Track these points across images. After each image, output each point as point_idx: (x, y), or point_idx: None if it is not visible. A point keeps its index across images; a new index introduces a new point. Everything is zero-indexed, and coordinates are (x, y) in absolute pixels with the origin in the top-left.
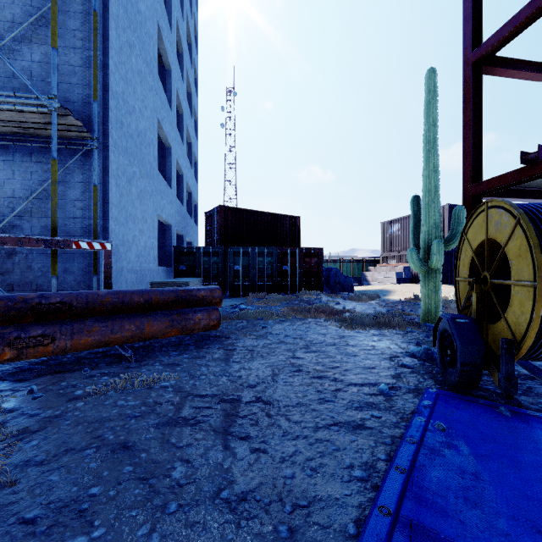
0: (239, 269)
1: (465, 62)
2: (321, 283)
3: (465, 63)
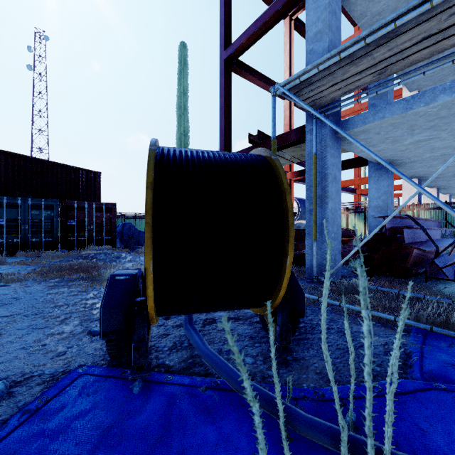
0: (2, 223)
1: (221, 57)
2: (114, 238)
3: (221, 58)
